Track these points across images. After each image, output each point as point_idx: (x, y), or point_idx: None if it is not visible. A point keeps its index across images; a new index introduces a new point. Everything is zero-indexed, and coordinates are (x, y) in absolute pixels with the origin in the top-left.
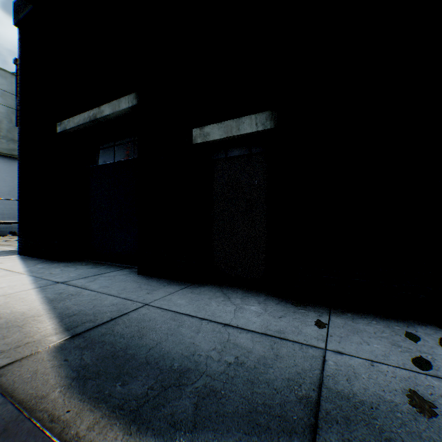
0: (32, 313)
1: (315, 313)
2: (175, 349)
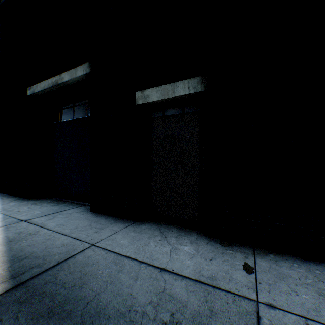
0: None
1: (242, 255)
2: (112, 302)
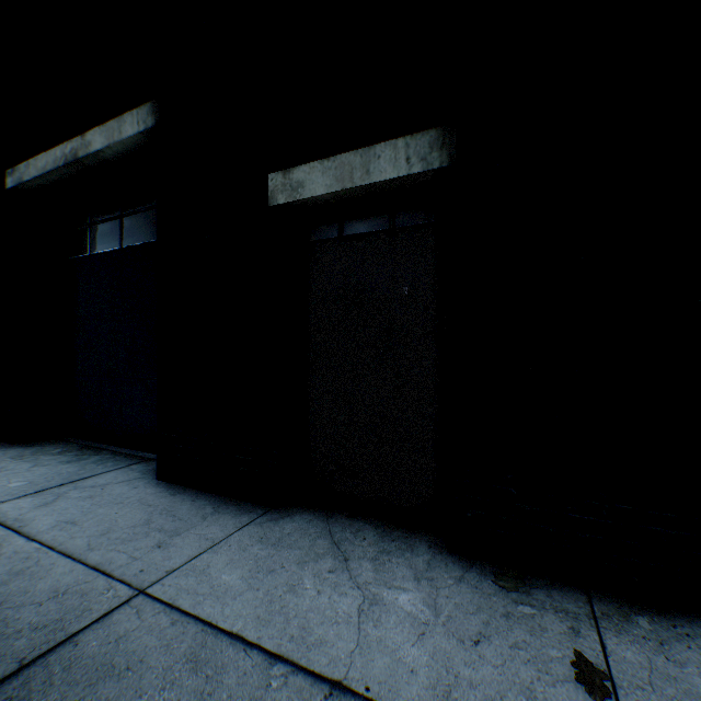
0: None
1: (561, 620)
2: None
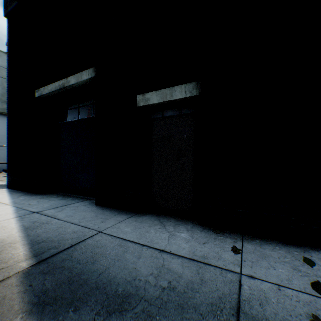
0: (9, 240)
1: (231, 240)
2: (120, 274)
